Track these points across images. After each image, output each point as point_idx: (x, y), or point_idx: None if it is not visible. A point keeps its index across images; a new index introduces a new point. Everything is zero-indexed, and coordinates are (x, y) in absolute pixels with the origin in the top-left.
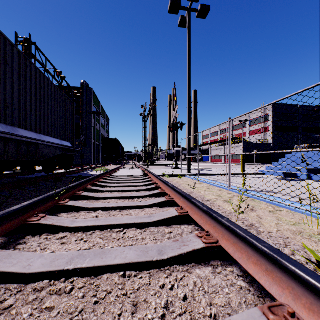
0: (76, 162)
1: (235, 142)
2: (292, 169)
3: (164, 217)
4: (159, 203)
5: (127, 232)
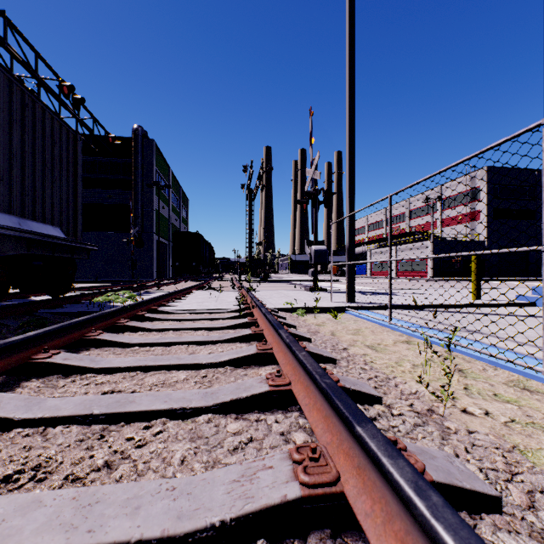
0: (125, 276)
1: (417, 239)
2: None
3: None
4: None
5: None
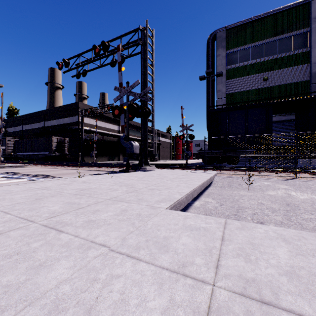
0: None
1: None
2: None
3: None
4: None
5: None
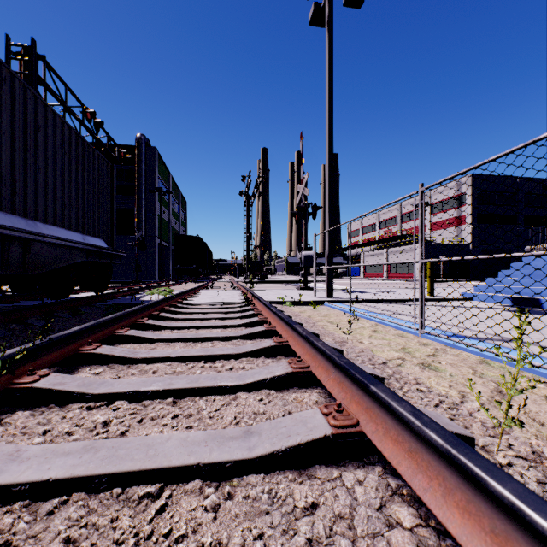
0: (128, 278)
1: (407, 242)
2: (528, 291)
3: (290, 440)
4: (274, 380)
5: (172, 504)
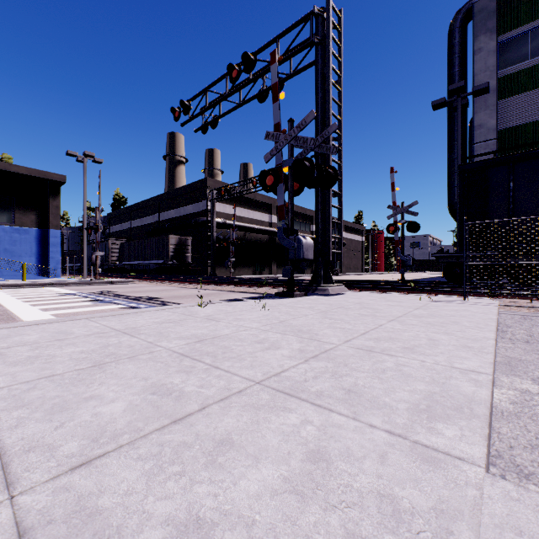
0: None
1: None
2: None
3: None
4: None
5: None
